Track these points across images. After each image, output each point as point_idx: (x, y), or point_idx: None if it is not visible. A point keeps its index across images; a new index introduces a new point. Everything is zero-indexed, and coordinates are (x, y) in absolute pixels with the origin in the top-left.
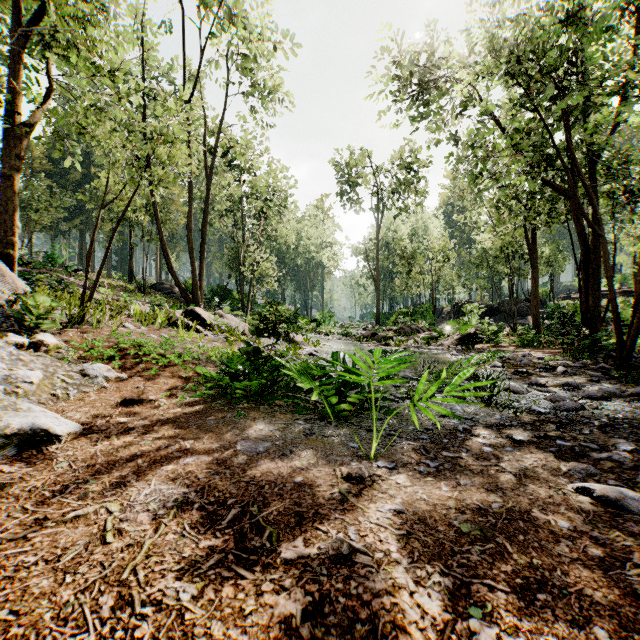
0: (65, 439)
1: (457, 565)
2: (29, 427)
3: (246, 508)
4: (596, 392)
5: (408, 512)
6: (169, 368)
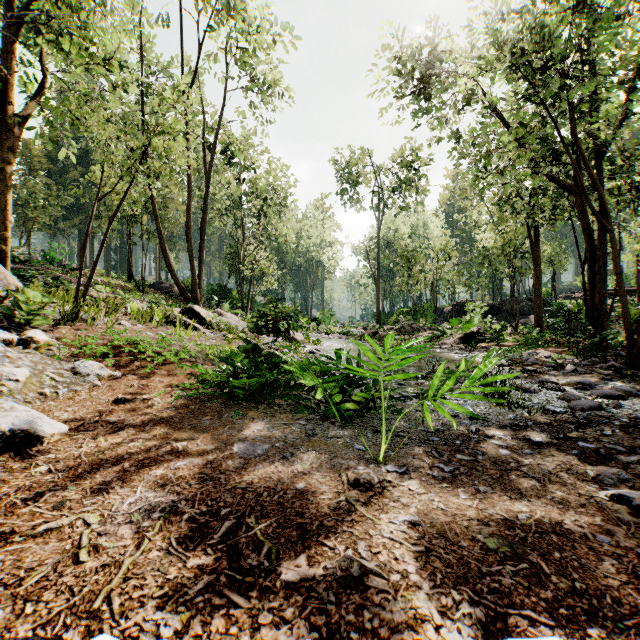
0: (48, 440)
1: (488, 590)
2: (8, 428)
3: (242, 519)
4: (611, 391)
5: (425, 524)
6: (165, 366)
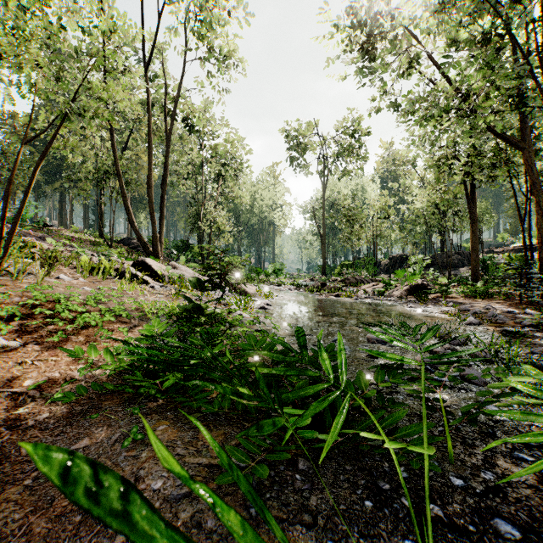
0: None
1: None
2: None
3: None
4: None
5: None
6: (87, 330)
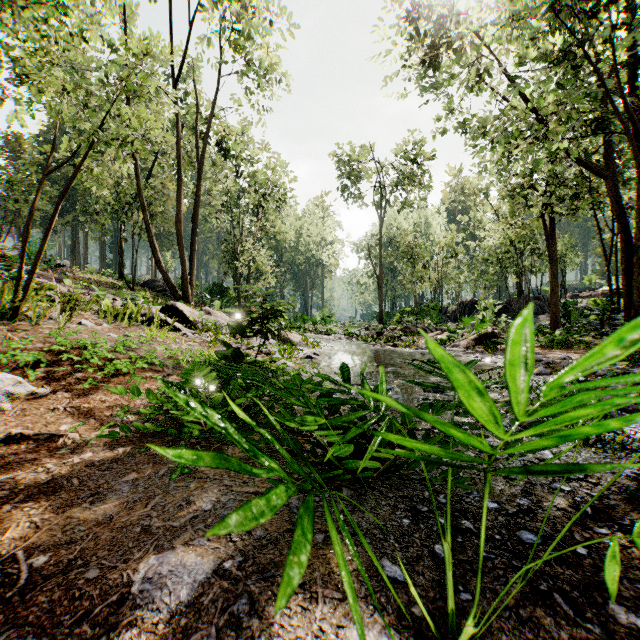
0: None
1: None
2: None
3: None
4: None
5: None
6: (117, 378)
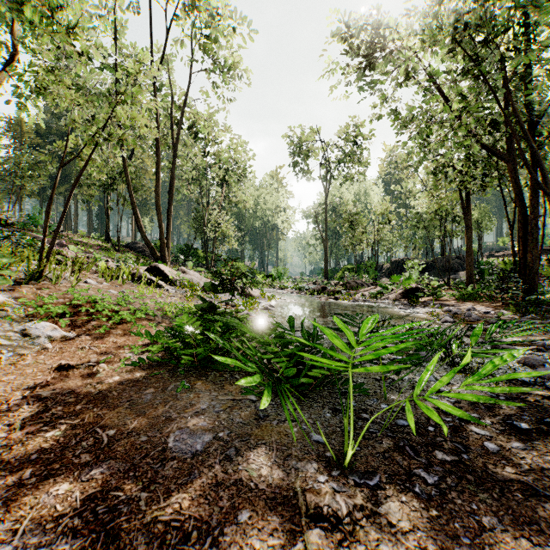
0: None
1: None
2: None
3: None
4: None
5: None
6: (122, 325)
